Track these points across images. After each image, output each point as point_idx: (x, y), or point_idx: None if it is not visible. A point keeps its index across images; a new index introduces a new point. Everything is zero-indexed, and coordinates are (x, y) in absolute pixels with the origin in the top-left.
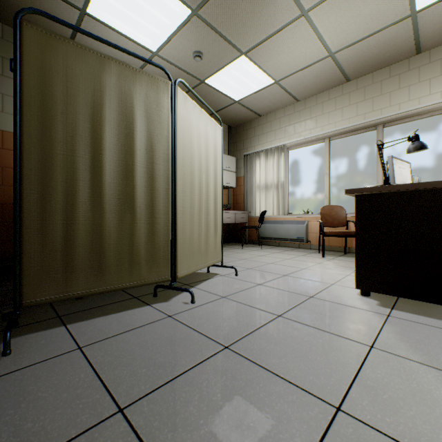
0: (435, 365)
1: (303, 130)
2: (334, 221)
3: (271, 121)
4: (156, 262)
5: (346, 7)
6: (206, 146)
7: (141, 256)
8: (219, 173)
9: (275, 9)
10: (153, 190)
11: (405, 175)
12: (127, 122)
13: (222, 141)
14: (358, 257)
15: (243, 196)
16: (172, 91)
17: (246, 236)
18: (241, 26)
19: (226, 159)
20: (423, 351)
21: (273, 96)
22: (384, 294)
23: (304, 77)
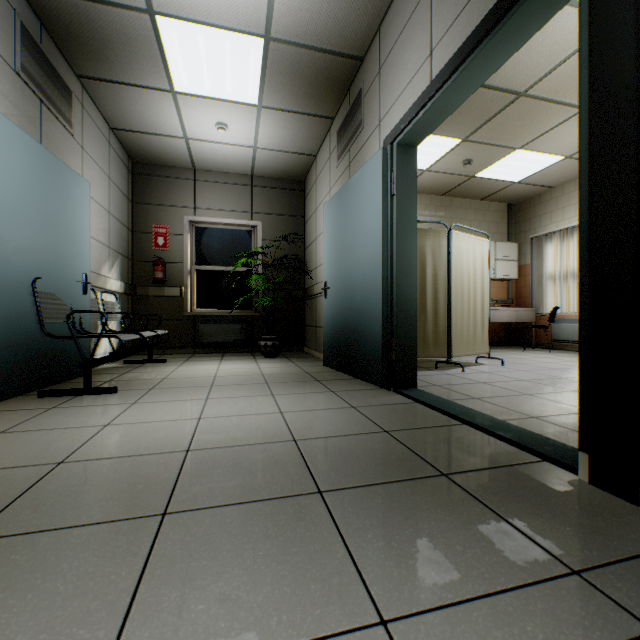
0: None
1: None
2: None
3: (568, 192)
4: (438, 344)
5: None
6: (473, 262)
7: (429, 340)
8: (486, 279)
9: (548, 116)
10: (436, 300)
11: None
12: (422, 262)
13: (488, 252)
14: None
15: (529, 289)
16: (448, 235)
17: (532, 338)
18: (511, 135)
19: (504, 247)
20: None
21: (567, 168)
22: None
23: None
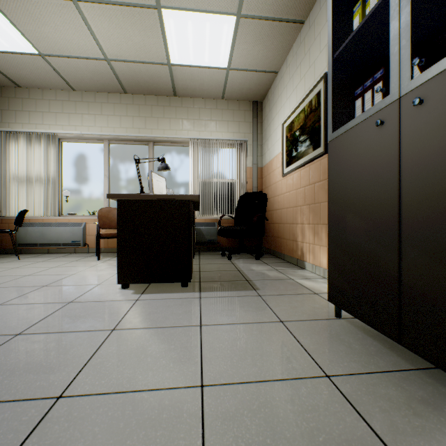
0: (154, 326)
1: (80, 124)
2: (112, 223)
3: (36, 99)
4: None
5: (118, 24)
6: None
7: None
8: None
9: None
10: None
11: (162, 187)
12: None
13: None
14: (120, 255)
15: None
16: None
17: None
18: None
19: None
20: (150, 319)
21: (39, 70)
22: (141, 283)
23: (80, 68)
